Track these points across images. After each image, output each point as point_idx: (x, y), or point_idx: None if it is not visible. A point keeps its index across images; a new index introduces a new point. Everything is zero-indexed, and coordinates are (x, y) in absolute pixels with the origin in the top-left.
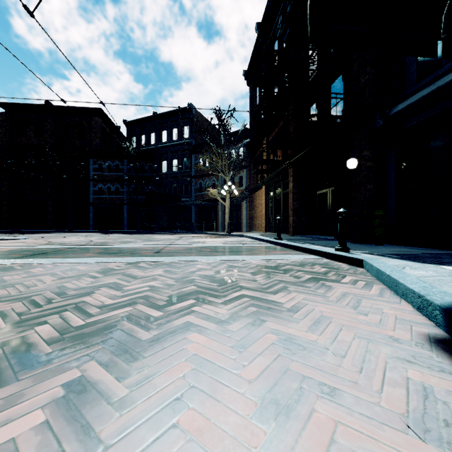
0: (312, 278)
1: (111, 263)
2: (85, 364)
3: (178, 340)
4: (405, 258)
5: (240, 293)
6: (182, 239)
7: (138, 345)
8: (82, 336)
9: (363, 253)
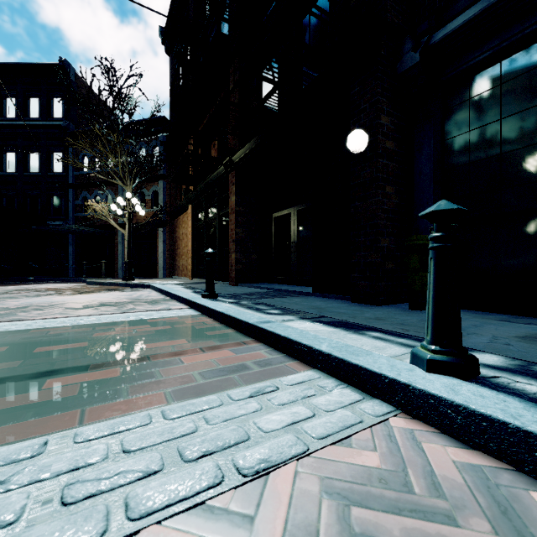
0: None
1: None
2: None
3: None
4: None
5: None
6: None
7: None
8: None
9: None
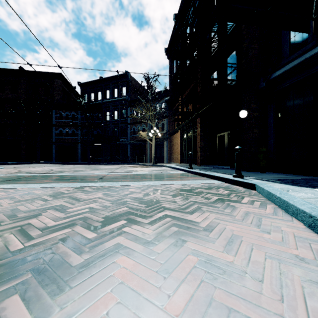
0: (219, 199)
1: (62, 187)
2: (8, 299)
3: (107, 265)
4: (285, 182)
5: (163, 213)
6: (120, 168)
7: (68, 271)
8: (16, 262)
9: (253, 179)
